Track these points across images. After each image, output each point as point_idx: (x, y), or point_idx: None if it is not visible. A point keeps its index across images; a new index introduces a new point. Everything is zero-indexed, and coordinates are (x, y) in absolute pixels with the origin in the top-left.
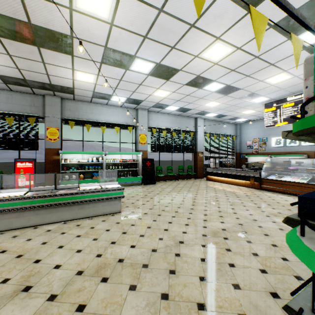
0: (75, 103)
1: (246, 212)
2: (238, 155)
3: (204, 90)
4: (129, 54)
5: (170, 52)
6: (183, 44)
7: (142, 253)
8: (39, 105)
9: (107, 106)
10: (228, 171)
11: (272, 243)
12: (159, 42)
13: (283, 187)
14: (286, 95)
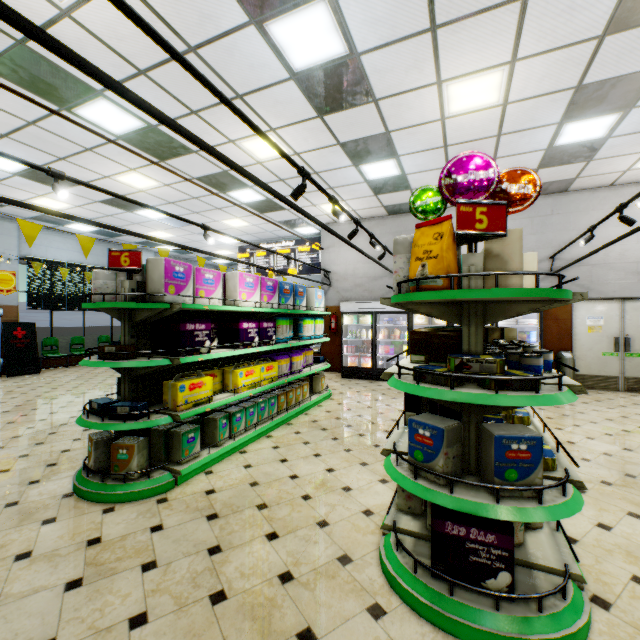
0: None
1: None
2: None
3: (137, 214)
4: None
5: (58, 162)
6: (80, 160)
7: None
8: None
9: None
10: None
11: None
12: (35, 147)
13: None
14: (259, 241)
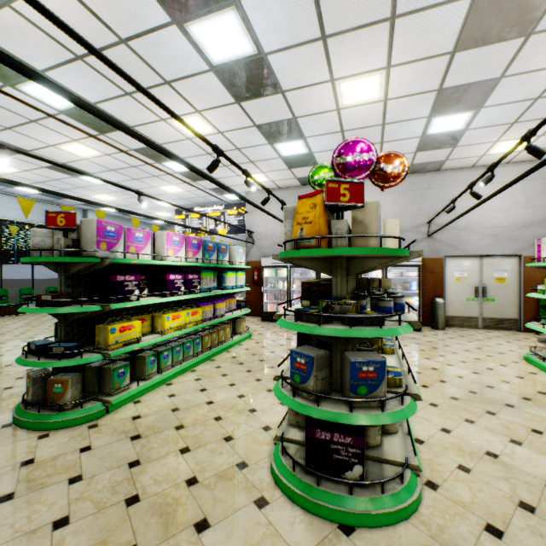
0: None
1: None
2: None
3: (82, 179)
4: None
5: (5, 131)
6: (25, 130)
7: None
8: None
9: None
10: None
11: None
12: None
13: None
14: (193, 205)
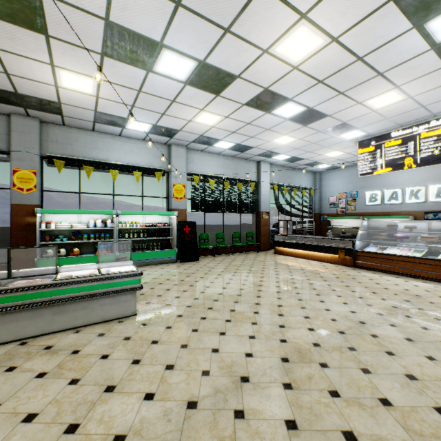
0: (66, 130)
1: (345, 308)
2: (317, 217)
3: (273, 115)
4: (150, 39)
5: (222, 39)
6: (244, 24)
7: (167, 415)
8: (0, 131)
9: (121, 138)
10: (304, 239)
11: (407, 373)
12: (203, 16)
13: (388, 264)
14: (390, 129)
